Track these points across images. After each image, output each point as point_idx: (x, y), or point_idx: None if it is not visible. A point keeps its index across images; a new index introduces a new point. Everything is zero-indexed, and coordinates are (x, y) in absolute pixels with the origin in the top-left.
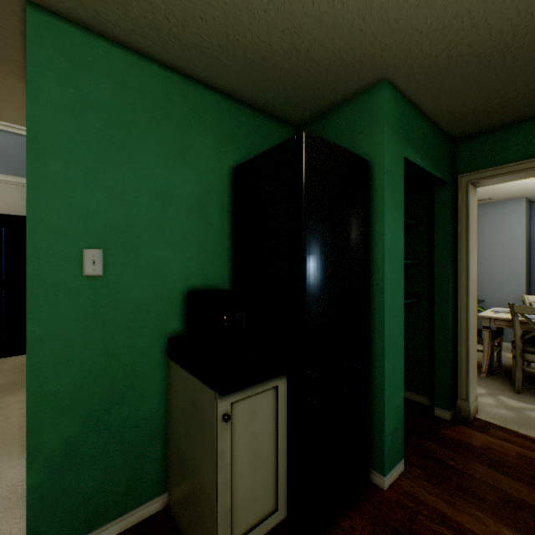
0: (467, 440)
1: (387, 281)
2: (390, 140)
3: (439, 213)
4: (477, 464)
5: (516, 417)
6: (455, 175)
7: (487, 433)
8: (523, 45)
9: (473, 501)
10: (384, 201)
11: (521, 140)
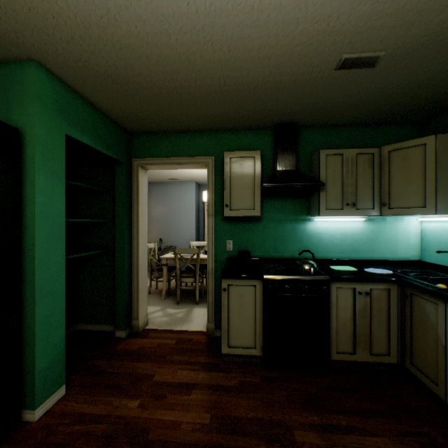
0: (131, 347)
1: (40, 237)
2: (45, 116)
3: (119, 184)
4: (129, 362)
5: (170, 320)
6: (131, 158)
7: (147, 337)
8: (137, 83)
9: (112, 391)
10: (35, 167)
11: (165, 144)
